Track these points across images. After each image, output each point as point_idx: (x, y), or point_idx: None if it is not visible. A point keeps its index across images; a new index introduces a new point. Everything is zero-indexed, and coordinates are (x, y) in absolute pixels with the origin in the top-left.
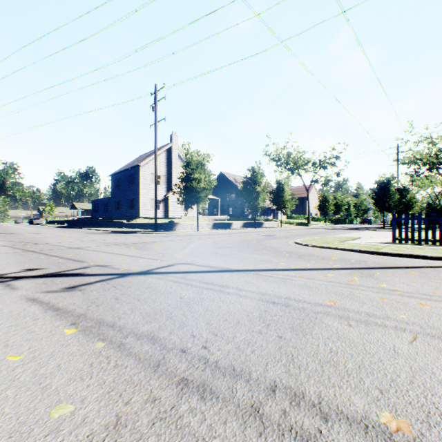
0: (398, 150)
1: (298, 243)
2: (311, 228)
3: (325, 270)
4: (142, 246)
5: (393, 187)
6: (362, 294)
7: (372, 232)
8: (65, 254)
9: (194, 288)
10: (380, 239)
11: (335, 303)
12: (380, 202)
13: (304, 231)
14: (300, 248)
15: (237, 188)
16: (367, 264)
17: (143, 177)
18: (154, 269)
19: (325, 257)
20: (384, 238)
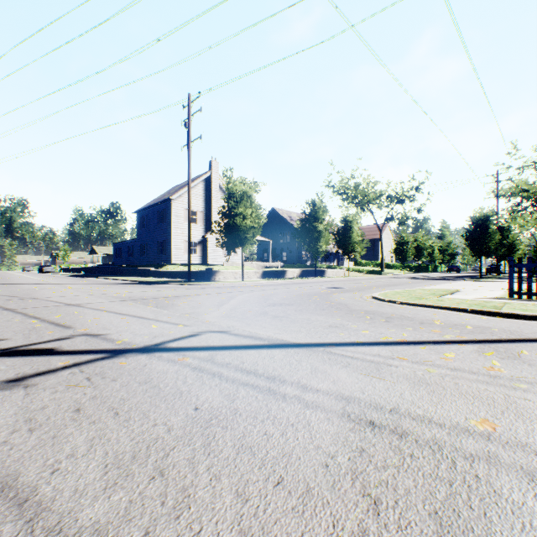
0: (497, 179)
1: (378, 298)
2: (386, 277)
3: (436, 345)
4: (165, 302)
5: (493, 225)
6: (532, 402)
7: (469, 283)
8: (52, 314)
9: (224, 383)
10: (488, 292)
11: (495, 427)
12: (476, 244)
13: (379, 281)
14: (382, 305)
15: (293, 228)
16: (495, 333)
17: (176, 213)
18: (167, 342)
19: (424, 320)
20: (492, 291)
